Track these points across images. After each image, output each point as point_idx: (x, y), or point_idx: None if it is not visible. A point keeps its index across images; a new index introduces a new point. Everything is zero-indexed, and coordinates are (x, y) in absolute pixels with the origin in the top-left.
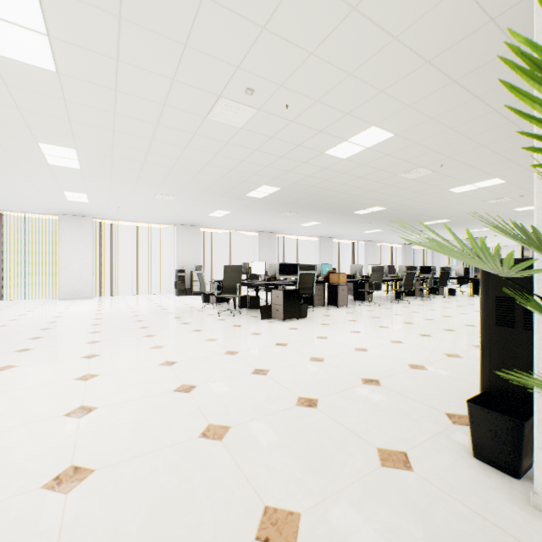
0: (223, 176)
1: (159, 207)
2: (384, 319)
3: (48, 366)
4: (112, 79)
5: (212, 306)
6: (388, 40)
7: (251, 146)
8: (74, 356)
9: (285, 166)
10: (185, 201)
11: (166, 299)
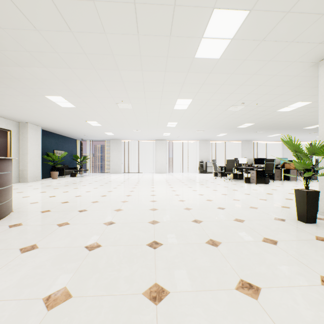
0: (227, 123)
1: (195, 135)
2: (316, 187)
3: (181, 188)
4: (199, 108)
5: (219, 178)
6: (294, 87)
7: (241, 114)
8: (185, 187)
9: (257, 117)
10: (207, 132)
11: (196, 174)
